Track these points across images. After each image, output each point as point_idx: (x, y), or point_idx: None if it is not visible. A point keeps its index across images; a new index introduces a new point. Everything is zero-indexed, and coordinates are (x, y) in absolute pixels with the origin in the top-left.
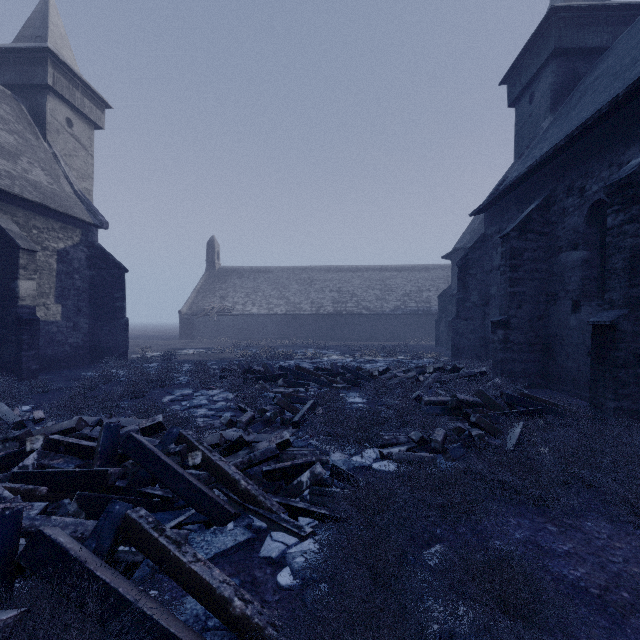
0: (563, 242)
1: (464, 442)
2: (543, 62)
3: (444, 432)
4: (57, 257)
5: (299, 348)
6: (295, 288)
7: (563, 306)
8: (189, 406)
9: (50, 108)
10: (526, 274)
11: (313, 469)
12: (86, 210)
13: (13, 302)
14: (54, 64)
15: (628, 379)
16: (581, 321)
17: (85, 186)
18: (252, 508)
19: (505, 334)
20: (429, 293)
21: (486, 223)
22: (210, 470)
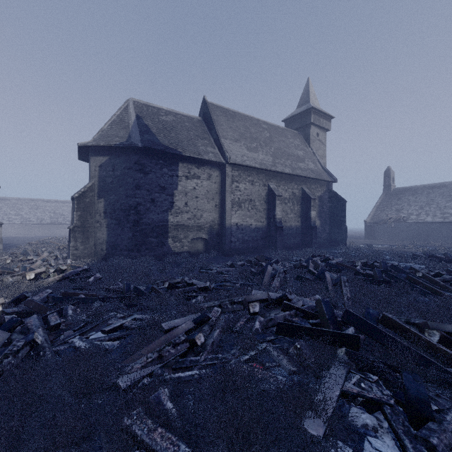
0: None
1: None
2: None
3: None
4: (318, 199)
5: None
6: None
7: None
8: None
9: (311, 132)
10: None
11: None
12: (327, 175)
13: (309, 220)
14: (313, 112)
15: None
16: None
17: (323, 162)
18: (446, 290)
19: None
20: None
21: None
22: (426, 278)
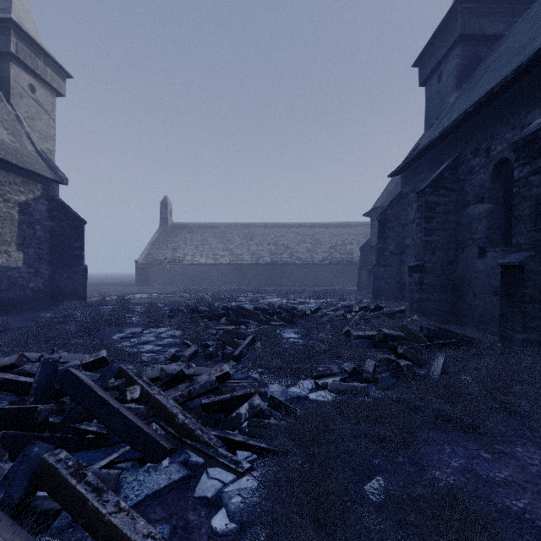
0: (470, 197)
1: (393, 372)
2: (450, 46)
3: (374, 363)
4: (19, 209)
5: (241, 292)
6: (238, 241)
7: (471, 252)
8: (137, 342)
9: (13, 74)
10: (438, 225)
11: (252, 401)
12: (47, 167)
13: None
14: (17, 34)
15: (534, 313)
16: (487, 265)
17: (47, 147)
18: (189, 443)
19: (421, 277)
20: (352, 246)
21: (402, 183)
22: (148, 404)
